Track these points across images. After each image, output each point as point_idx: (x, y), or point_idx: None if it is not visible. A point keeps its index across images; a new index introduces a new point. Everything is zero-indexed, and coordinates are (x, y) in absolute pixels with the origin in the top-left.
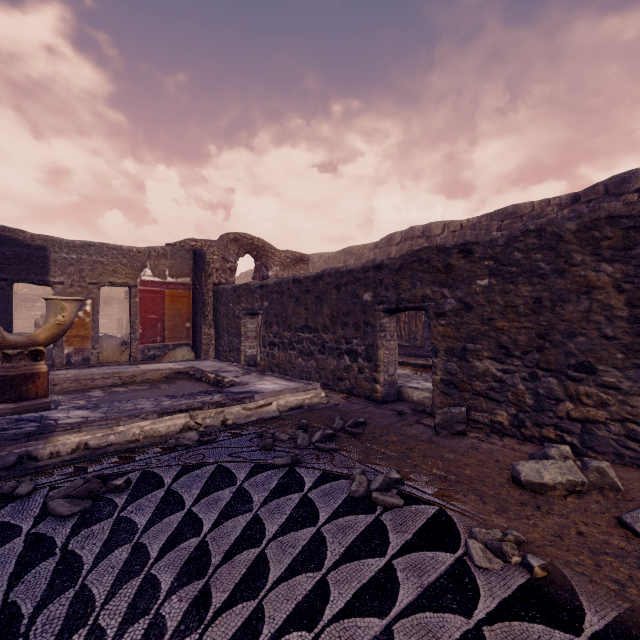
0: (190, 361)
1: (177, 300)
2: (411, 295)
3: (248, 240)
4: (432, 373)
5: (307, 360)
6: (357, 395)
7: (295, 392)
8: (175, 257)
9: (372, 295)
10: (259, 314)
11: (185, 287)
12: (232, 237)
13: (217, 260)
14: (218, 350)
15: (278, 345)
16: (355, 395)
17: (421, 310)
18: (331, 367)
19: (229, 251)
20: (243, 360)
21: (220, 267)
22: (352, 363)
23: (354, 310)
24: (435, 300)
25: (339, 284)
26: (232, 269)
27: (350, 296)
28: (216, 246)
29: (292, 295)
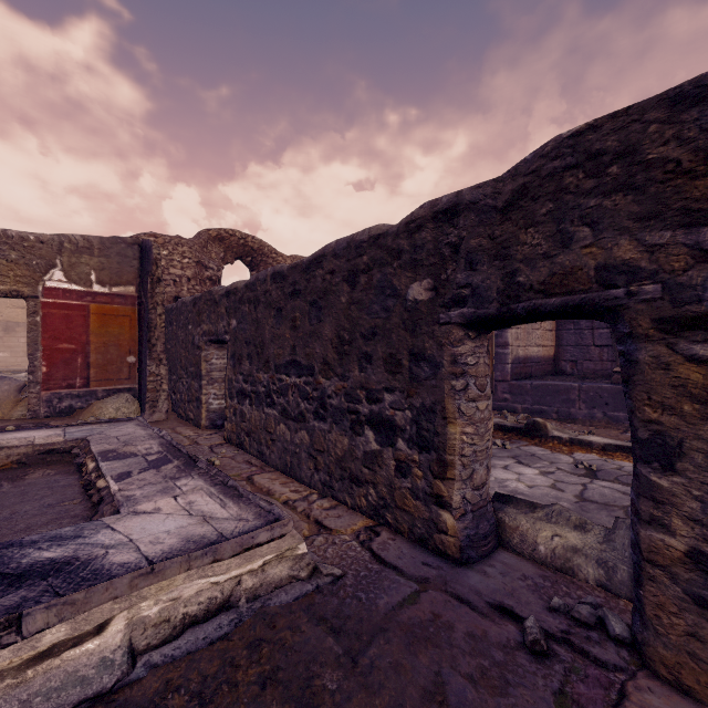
0: (97, 424)
1: (112, 321)
2: (554, 271)
3: (238, 239)
4: (645, 521)
5: (294, 429)
6: (393, 526)
7: (208, 562)
8: (108, 253)
9: (431, 286)
10: (225, 341)
11: (126, 301)
12: (214, 234)
13: (189, 265)
14: (176, 399)
15: (250, 396)
16: (389, 525)
17: (577, 317)
18: (337, 450)
19: (210, 254)
20: (205, 418)
21: (194, 275)
22: (382, 448)
23: (386, 325)
24: (662, 275)
25: (354, 270)
26: (213, 279)
27: (377, 294)
28: (187, 245)
29: (271, 303)
